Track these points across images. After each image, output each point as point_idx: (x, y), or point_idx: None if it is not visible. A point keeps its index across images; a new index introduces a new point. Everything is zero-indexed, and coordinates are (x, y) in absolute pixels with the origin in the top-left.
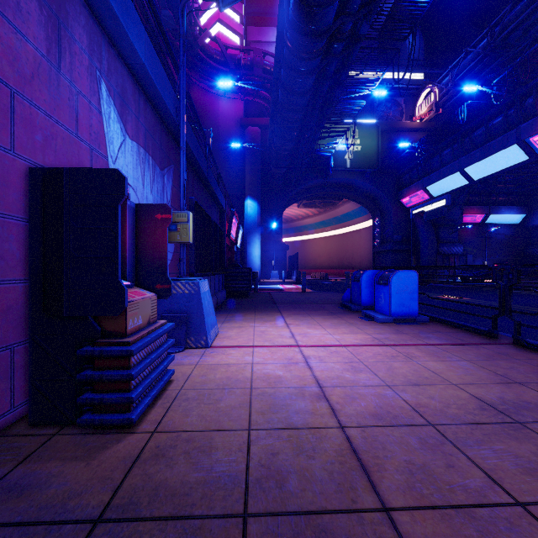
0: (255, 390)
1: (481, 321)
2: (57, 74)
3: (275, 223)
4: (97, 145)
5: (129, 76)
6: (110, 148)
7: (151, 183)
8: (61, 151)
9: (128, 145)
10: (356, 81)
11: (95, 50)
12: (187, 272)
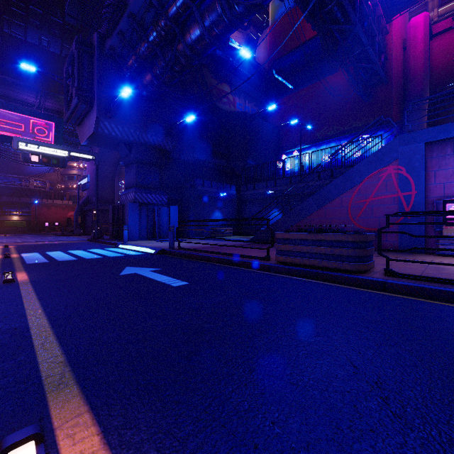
0: None
1: None
2: None
3: None
4: None
5: None
6: None
7: None
8: None
9: None
10: None
11: None
12: None
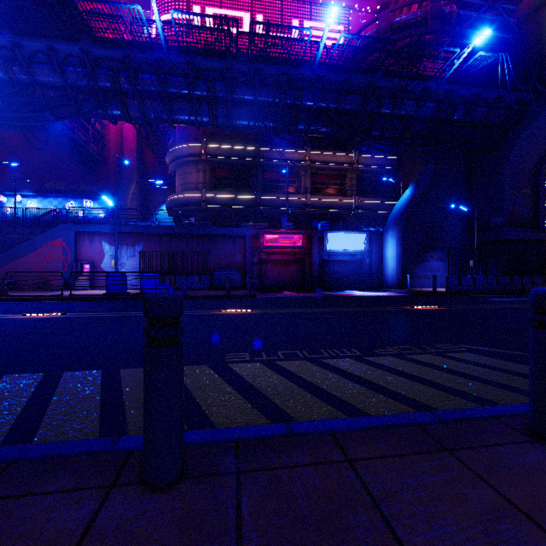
0: (77, 291)
1: (105, 303)
2: (92, 247)
3: (452, 205)
4: (101, 252)
5: (113, 233)
6: (106, 251)
7: (126, 252)
8: (93, 257)
9: (113, 248)
10: (296, 52)
11: (101, 237)
12: (161, 274)
